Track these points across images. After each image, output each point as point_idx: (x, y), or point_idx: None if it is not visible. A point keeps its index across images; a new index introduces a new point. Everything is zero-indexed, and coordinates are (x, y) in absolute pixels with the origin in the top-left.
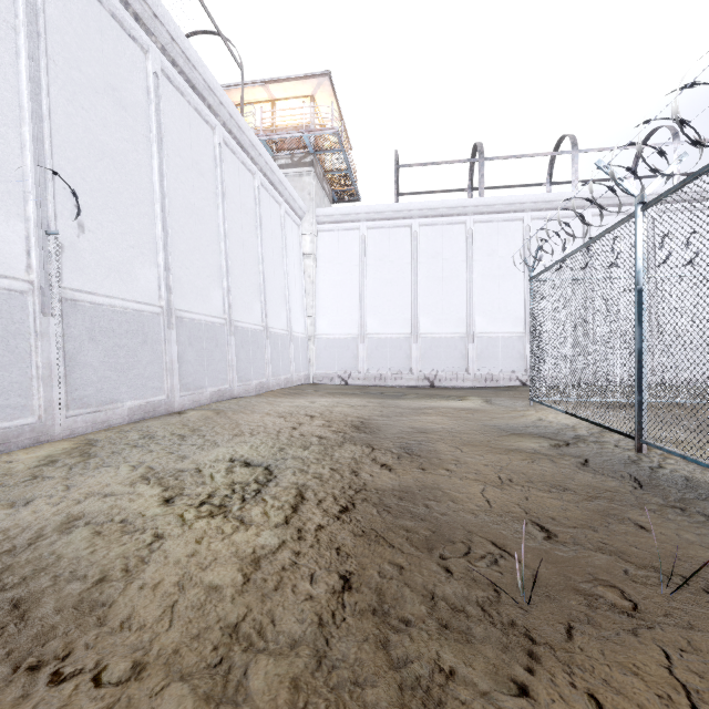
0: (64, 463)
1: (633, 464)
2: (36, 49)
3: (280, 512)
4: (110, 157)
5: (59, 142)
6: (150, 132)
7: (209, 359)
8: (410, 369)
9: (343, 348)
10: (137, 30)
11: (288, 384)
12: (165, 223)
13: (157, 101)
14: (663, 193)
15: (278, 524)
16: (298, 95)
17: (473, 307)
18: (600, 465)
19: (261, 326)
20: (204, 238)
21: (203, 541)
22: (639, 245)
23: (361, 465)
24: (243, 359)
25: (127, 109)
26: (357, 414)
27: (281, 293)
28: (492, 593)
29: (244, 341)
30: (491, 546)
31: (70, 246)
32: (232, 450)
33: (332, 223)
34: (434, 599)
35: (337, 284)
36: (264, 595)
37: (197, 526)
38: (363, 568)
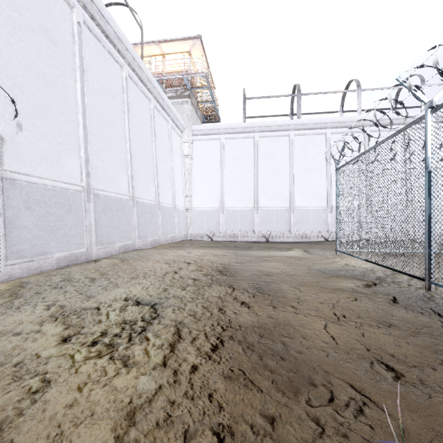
0: None
1: (430, 301)
2: None
3: (160, 352)
4: (43, 78)
5: (1, 63)
6: (74, 64)
7: (118, 223)
8: (253, 230)
9: (210, 216)
10: None
11: (173, 240)
12: (86, 128)
13: (80, 42)
14: None
15: (157, 366)
16: (180, 51)
17: (294, 190)
18: (407, 302)
19: (155, 201)
20: (114, 141)
21: (85, 388)
22: (429, 138)
23: (226, 303)
24: (142, 223)
25: (57, 45)
26: (220, 261)
27: (169, 180)
28: None
29: (143, 211)
30: (350, 390)
31: (10, 140)
32: (127, 290)
33: (202, 135)
34: None
35: (205, 175)
36: None
37: (83, 370)
38: (236, 423)
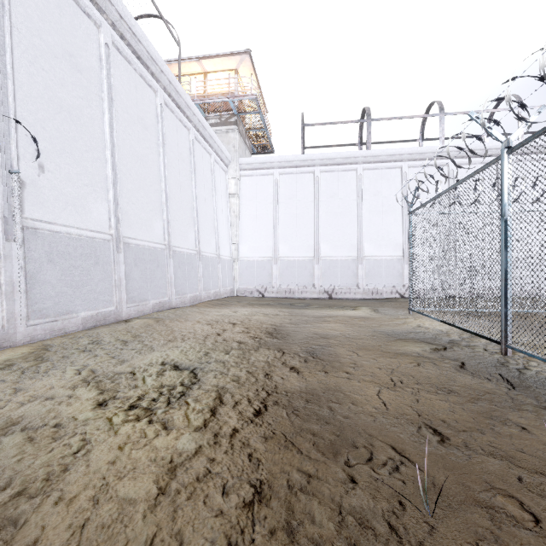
0: (19, 367)
1: (503, 367)
2: (1, 17)
3: (200, 415)
4: (67, 111)
5: (22, 96)
6: (102, 92)
7: (152, 277)
8: (313, 284)
9: (261, 268)
10: (91, 8)
11: (217, 297)
12: (115, 166)
13: (108, 67)
14: (527, 138)
15: (197, 428)
16: (225, 69)
17: (362, 236)
18: (476, 368)
19: (195, 250)
20: (148, 180)
21: (125, 447)
22: (505, 182)
23: (273, 368)
24: (180, 277)
25: (82, 72)
26: (270, 322)
27: (211, 224)
28: (397, 506)
29: (181, 263)
30: (391, 451)
31: (31, 183)
32: (164, 354)
33: (252, 169)
34: (342, 514)
35: (255, 217)
36: (175, 510)
37: (123, 431)
38: (273, 477)
